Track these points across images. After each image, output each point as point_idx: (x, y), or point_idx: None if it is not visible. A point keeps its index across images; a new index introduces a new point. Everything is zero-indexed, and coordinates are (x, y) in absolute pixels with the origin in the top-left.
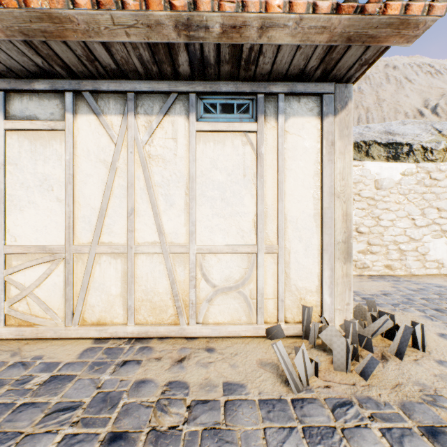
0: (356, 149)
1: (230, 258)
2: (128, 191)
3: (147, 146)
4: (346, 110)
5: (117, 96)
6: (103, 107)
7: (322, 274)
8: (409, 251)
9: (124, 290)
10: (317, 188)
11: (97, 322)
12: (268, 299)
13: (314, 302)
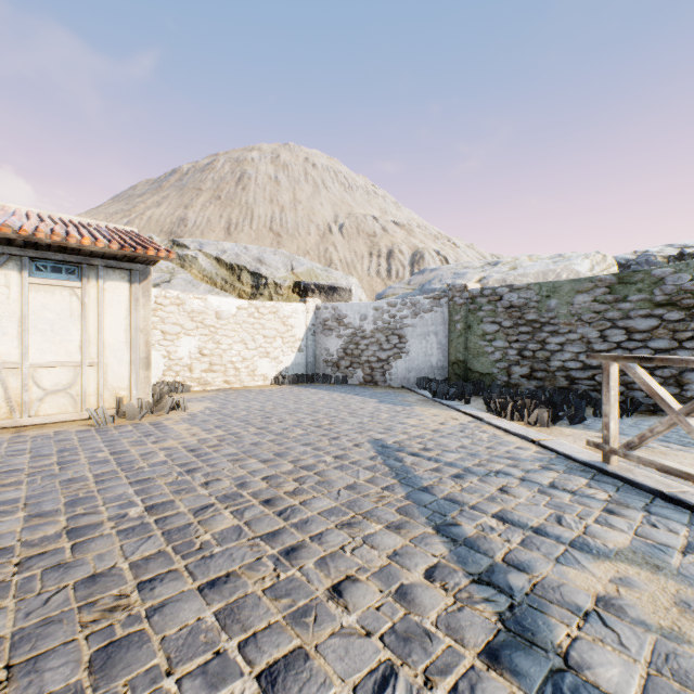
0: (231, 271)
1: (59, 370)
2: None
3: None
4: (148, 281)
5: None
6: None
7: (131, 378)
8: (243, 368)
9: None
10: (128, 326)
11: None
12: (91, 395)
13: (126, 395)
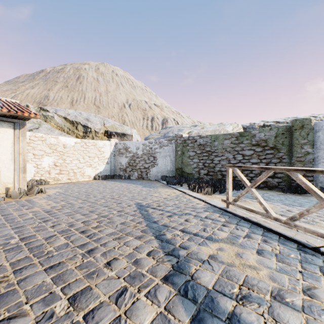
0: (72, 124)
1: None
2: None
3: None
4: (24, 128)
5: None
6: None
7: (15, 177)
8: (78, 172)
9: None
10: (13, 151)
11: None
12: None
13: (12, 186)
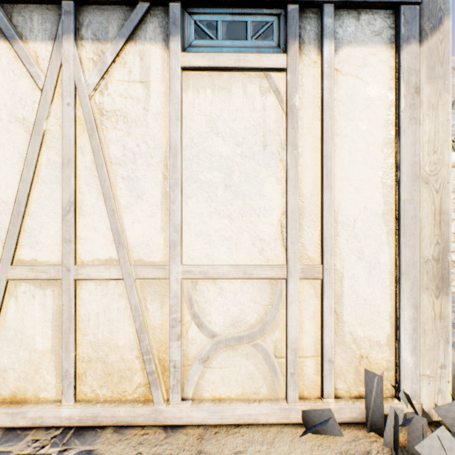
0: None
1: (239, 286)
2: (64, 172)
3: (96, 94)
4: (440, 33)
5: (46, 8)
6: (21, 27)
7: (398, 316)
8: None
9: (58, 343)
10: (389, 168)
11: (11, 397)
12: (305, 357)
13: (384, 362)
